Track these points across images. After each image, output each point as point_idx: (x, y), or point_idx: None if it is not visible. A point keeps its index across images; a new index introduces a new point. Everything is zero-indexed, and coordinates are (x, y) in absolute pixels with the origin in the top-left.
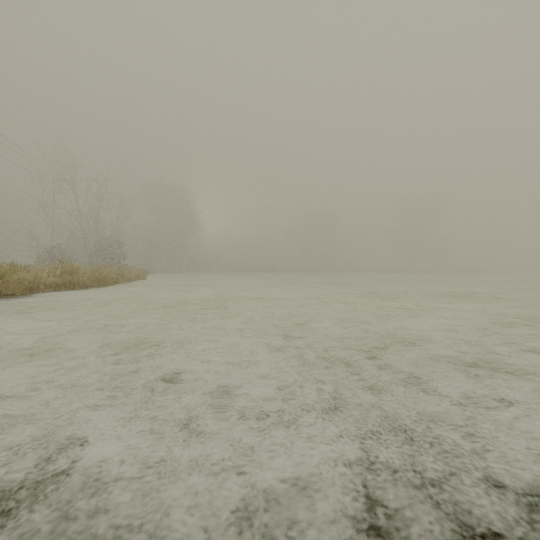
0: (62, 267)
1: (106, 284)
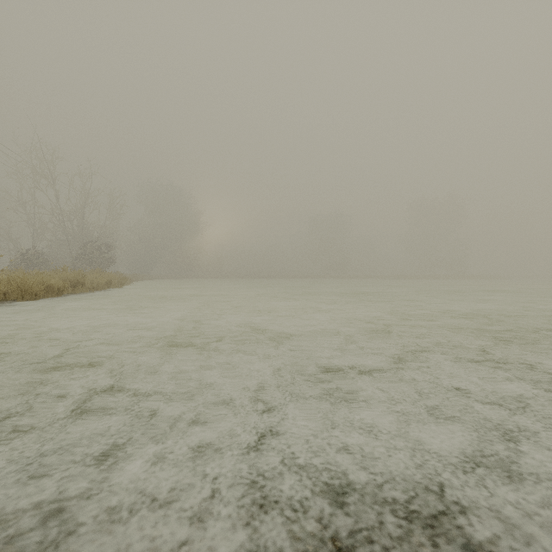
0: None
1: (37, 296)
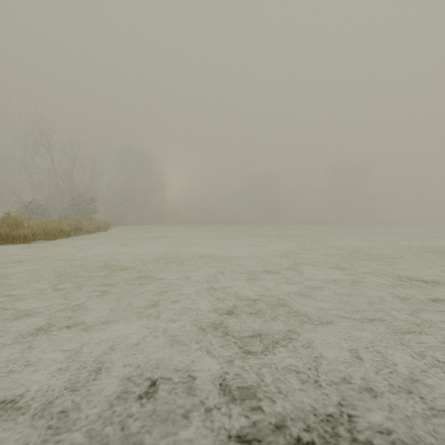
0: (5, 219)
1: (55, 237)
